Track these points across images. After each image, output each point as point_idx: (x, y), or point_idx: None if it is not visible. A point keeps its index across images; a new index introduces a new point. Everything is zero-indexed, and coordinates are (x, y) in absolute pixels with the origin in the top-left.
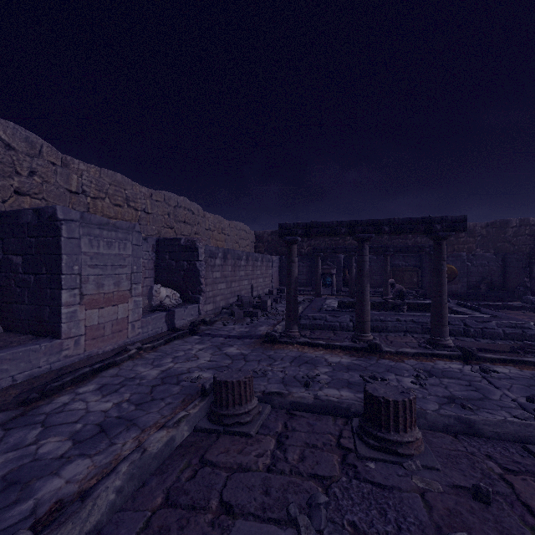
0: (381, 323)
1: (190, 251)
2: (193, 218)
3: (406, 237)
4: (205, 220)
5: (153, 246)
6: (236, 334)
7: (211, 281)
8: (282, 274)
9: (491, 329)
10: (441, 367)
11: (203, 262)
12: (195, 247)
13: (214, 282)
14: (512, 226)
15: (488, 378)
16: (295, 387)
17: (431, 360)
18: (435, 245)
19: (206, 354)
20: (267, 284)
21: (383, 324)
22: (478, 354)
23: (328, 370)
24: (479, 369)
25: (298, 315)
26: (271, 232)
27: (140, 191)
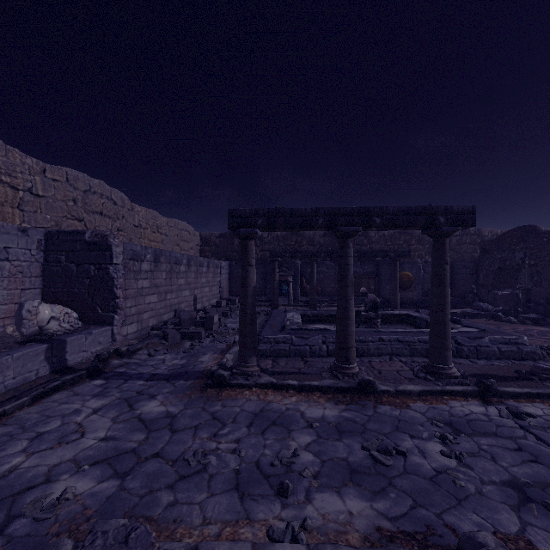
0: (362, 345)
1: (99, 250)
2: (115, 210)
3: (362, 243)
4: (133, 214)
5: (39, 241)
6: (166, 371)
7: (135, 292)
8: (233, 282)
9: (485, 347)
10: (461, 413)
11: (121, 265)
12: (107, 245)
13: (139, 293)
14: (456, 235)
15: (531, 429)
16: (261, 500)
17: (443, 401)
18: (436, 244)
19: (103, 422)
20: (215, 294)
21: (364, 346)
22: (498, 387)
23: (311, 439)
24: (510, 414)
25: (256, 341)
26: (219, 234)
27: (23, 161)
